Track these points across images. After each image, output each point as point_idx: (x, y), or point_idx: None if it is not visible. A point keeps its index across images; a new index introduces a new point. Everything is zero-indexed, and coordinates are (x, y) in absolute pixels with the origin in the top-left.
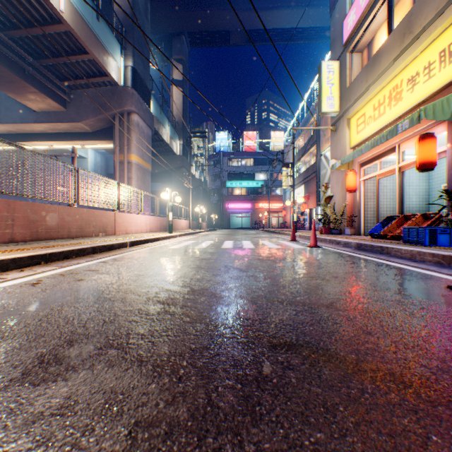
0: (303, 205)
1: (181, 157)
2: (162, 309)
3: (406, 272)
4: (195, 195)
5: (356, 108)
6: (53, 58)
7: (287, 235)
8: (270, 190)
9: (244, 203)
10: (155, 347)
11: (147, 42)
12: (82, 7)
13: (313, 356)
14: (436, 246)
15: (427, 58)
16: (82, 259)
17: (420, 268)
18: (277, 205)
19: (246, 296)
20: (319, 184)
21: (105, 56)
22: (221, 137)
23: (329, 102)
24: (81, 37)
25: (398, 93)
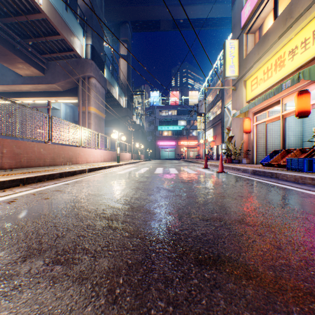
0: (212, 142)
1: (126, 109)
2: (106, 225)
3: (294, 192)
4: (136, 135)
5: (250, 73)
6: (34, 38)
7: (201, 164)
8: (189, 132)
9: (170, 141)
10: (96, 262)
11: (100, 25)
12: (55, 1)
13: (236, 273)
14: (312, 172)
15: (304, 35)
16: (52, 182)
17: (303, 189)
18: (193, 143)
19: (173, 213)
20: (223, 128)
21: (72, 37)
22: (154, 95)
23: (231, 69)
24: (54, 22)
25: (282, 61)
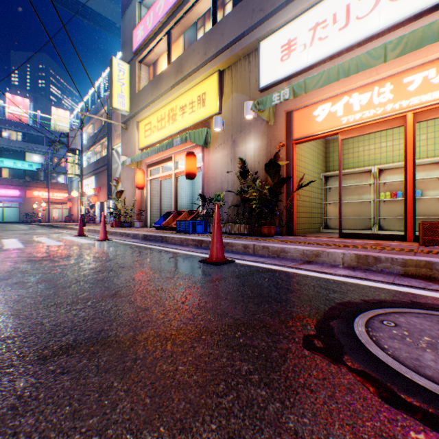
0: (94, 197)
1: None
2: None
3: (177, 255)
4: None
5: (145, 115)
6: None
7: (75, 230)
8: (52, 176)
9: (9, 189)
10: None
11: None
12: None
13: (94, 348)
14: (196, 233)
15: (192, 97)
16: None
17: (186, 250)
18: (61, 195)
19: (4, 311)
20: (112, 178)
21: None
22: None
23: (121, 99)
24: None
25: (175, 115)
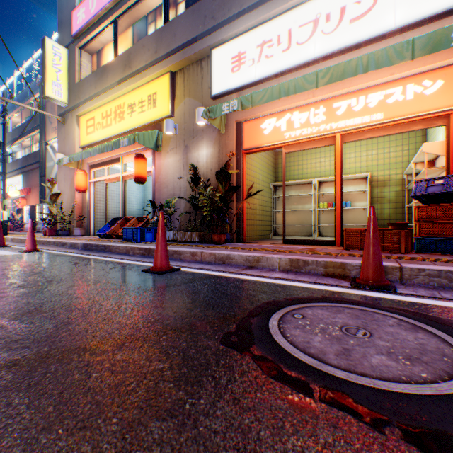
0: (22, 200)
1: None
2: None
3: (120, 265)
4: None
5: (87, 109)
6: None
7: None
8: None
9: None
10: None
11: None
12: None
13: None
14: (145, 242)
15: (142, 95)
16: None
17: (131, 260)
18: None
19: None
20: (46, 178)
21: None
22: None
23: (57, 88)
24: None
25: (123, 113)
